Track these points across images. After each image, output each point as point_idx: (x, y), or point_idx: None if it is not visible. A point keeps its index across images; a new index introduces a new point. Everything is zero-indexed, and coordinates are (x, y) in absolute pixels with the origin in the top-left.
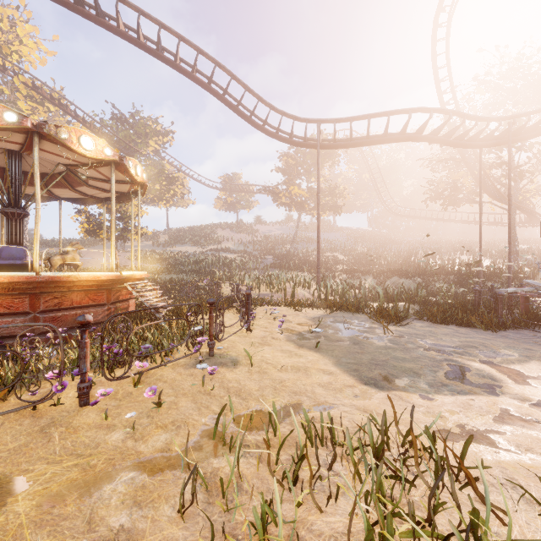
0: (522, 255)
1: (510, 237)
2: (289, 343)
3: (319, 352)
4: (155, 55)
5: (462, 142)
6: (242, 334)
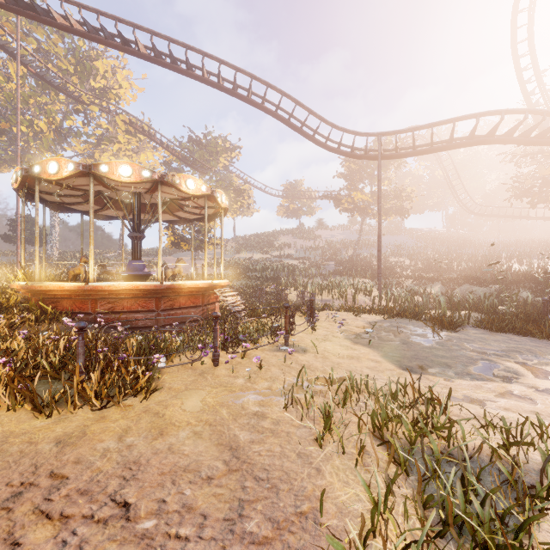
0: None
1: None
2: (346, 341)
3: (370, 348)
4: (231, 94)
5: (543, 140)
6: (308, 332)
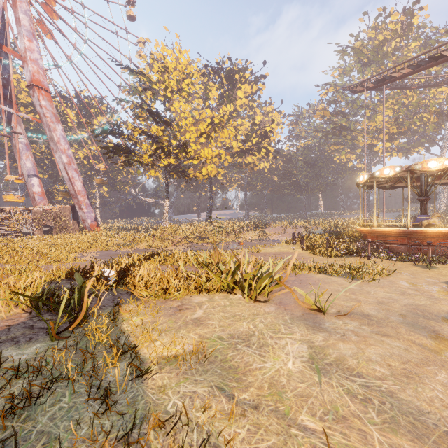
0: None
1: None
2: None
3: None
4: None
5: None
6: None
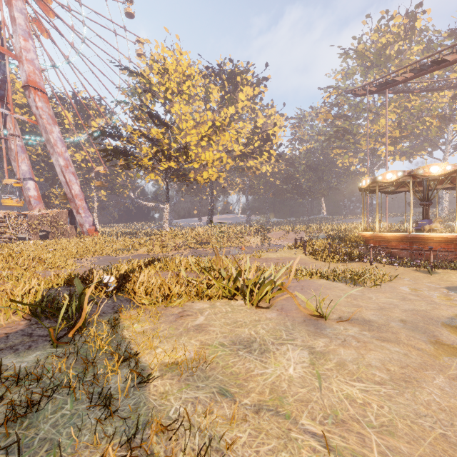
0: None
1: None
2: None
3: None
4: None
5: None
6: None
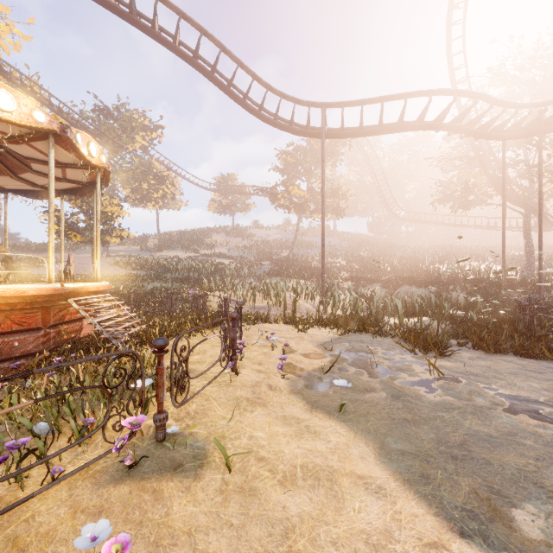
0: (551, 262)
1: (541, 240)
2: (295, 398)
3: (344, 420)
4: (127, 19)
5: (487, 132)
6: (223, 378)
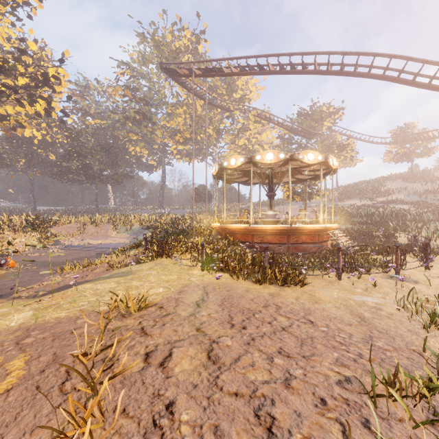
0: None
1: None
2: None
3: None
4: (338, 74)
5: None
6: (420, 270)
